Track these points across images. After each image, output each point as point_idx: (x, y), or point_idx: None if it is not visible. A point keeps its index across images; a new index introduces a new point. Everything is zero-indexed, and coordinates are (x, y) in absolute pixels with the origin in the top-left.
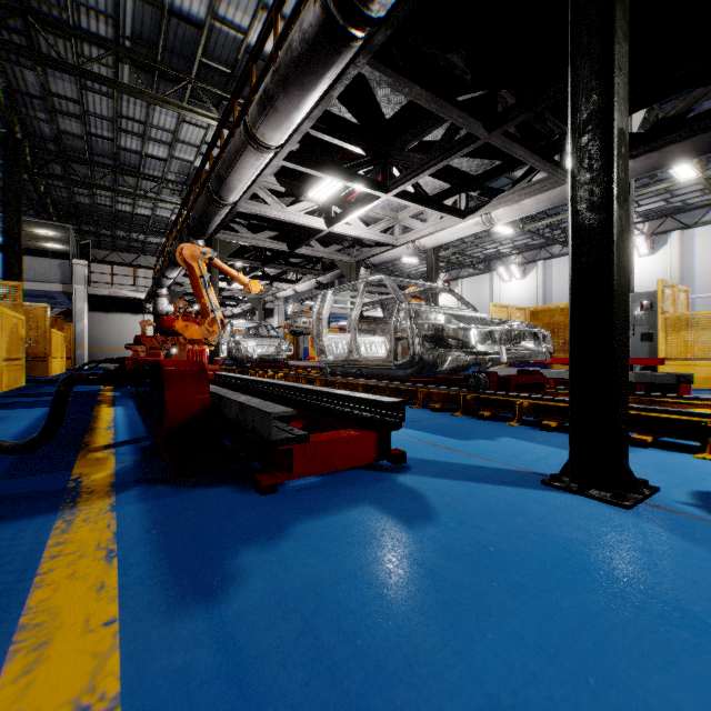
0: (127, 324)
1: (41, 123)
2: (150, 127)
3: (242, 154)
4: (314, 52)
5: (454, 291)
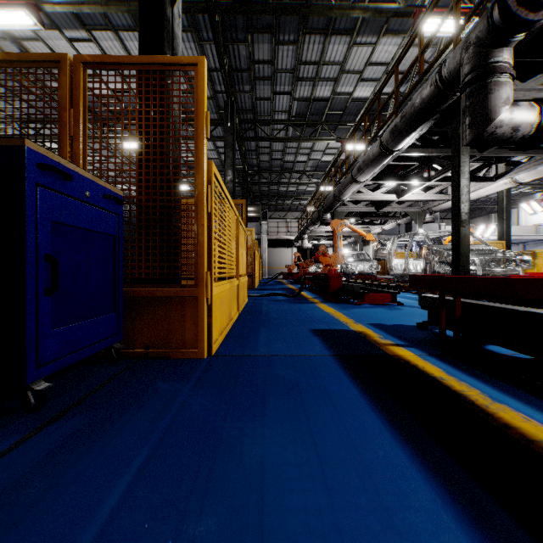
0: (283, 254)
1: (253, 160)
2: (299, 149)
3: (350, 185)
4: (377, 159)
5: (473, 234)
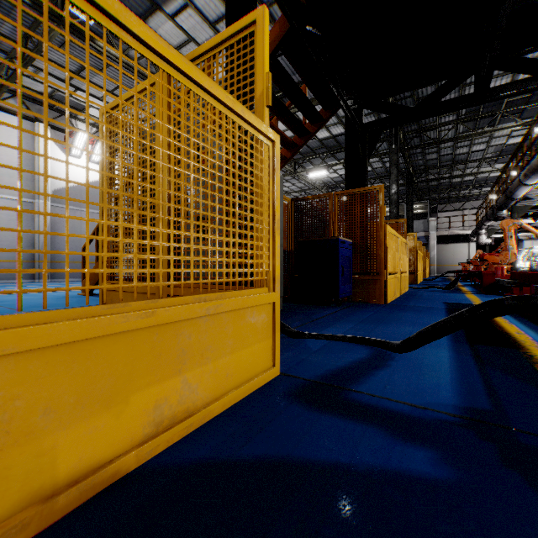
0: (457, 250)
1: (418, 161)
2: (474, 140)
3: (518, 187)
4: None
5: None
